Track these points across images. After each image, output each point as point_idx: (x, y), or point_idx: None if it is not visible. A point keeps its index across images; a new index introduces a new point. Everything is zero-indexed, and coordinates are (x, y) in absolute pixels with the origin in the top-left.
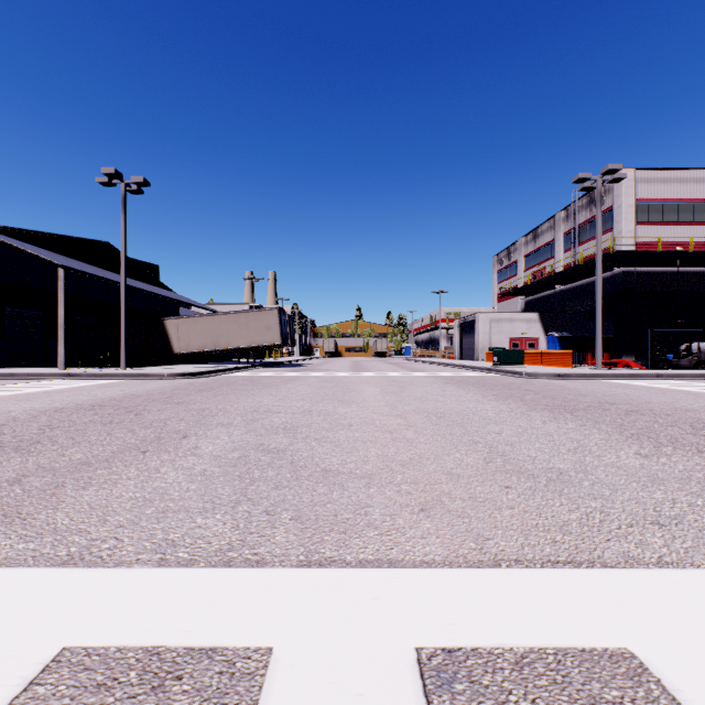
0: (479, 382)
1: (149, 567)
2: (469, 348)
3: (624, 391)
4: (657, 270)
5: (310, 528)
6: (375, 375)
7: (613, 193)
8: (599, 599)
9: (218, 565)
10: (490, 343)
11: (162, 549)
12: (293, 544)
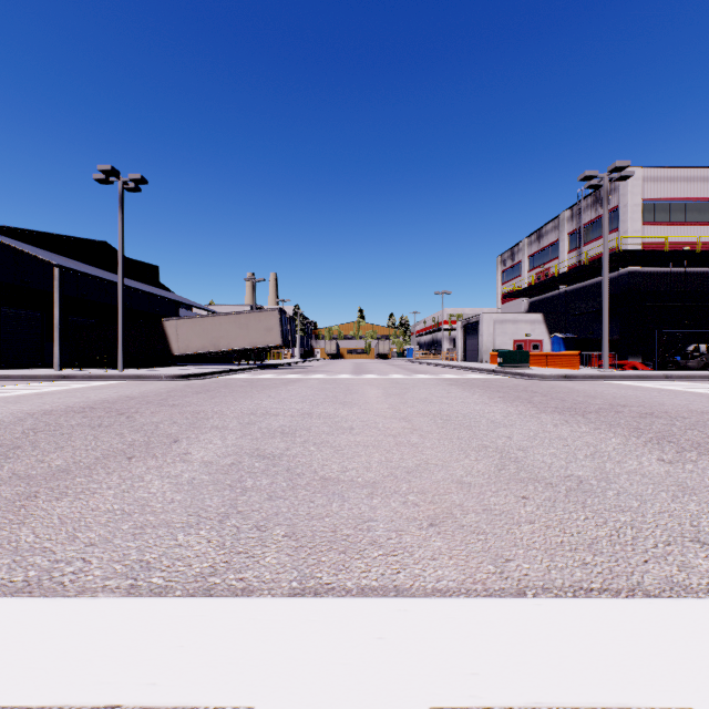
0: (484, 384)
1: (115, 597)
2: (473, 350)
3: (634, 393)
4: (663, 270)
5: (305, 546)
6: (377, 376)
7: (618, 192)
8: (648, 639)
9: (197, 594)
10: (494, 344)
11: (134, 573)
12: (285, 567)
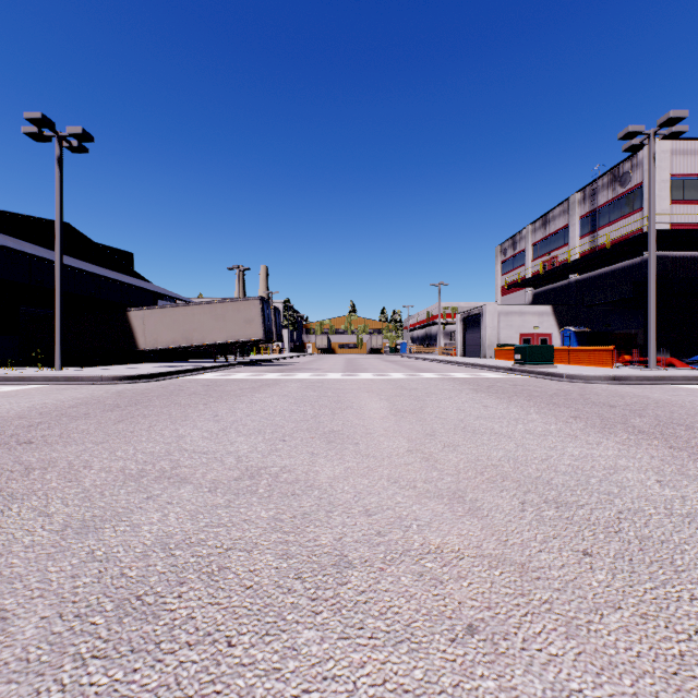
0: (519, 390)
1: None
2: (474, 344)
3: None
4: (694, 255)
5: None
6: (374, 376)
7: (642, 167)
8: None
9: None
10: (499, 338)
11: None
12: None
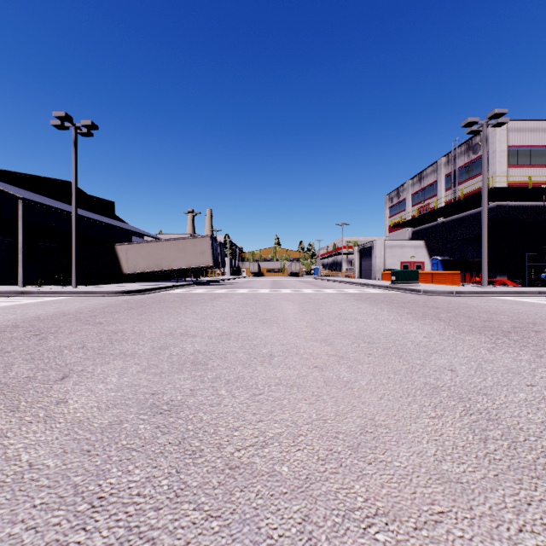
0: (386, 299)
1: None
2: (367, 269)
3: (527, 309)
4: (525, 204)
5: None
6: (292, 292)
7: (488, 140)
8: None
9: None
10: (385, 265)
11: None
12: None
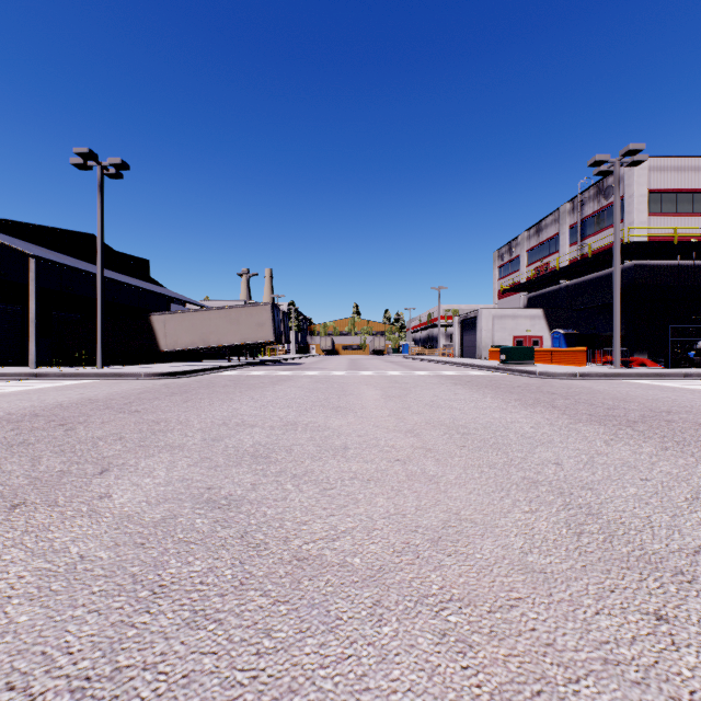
0: (492, 383)
1: None
2: (471, 346)
3: (665, 395)
4: (670, 263)
5: None
6: (373, 374)
7: (623, 182)
8: None
9: None
10: (493, 340)
11: None
12: None
